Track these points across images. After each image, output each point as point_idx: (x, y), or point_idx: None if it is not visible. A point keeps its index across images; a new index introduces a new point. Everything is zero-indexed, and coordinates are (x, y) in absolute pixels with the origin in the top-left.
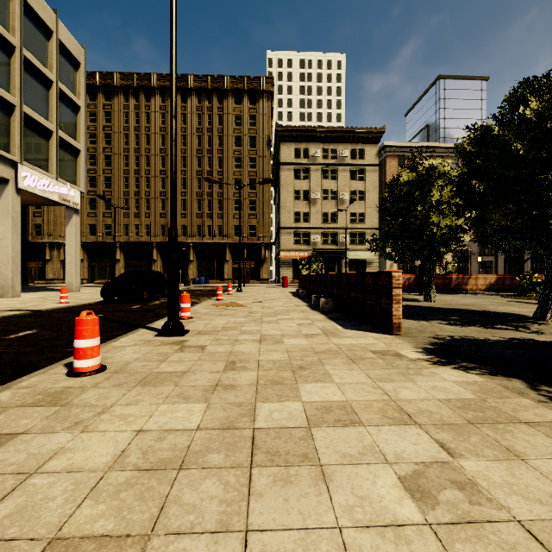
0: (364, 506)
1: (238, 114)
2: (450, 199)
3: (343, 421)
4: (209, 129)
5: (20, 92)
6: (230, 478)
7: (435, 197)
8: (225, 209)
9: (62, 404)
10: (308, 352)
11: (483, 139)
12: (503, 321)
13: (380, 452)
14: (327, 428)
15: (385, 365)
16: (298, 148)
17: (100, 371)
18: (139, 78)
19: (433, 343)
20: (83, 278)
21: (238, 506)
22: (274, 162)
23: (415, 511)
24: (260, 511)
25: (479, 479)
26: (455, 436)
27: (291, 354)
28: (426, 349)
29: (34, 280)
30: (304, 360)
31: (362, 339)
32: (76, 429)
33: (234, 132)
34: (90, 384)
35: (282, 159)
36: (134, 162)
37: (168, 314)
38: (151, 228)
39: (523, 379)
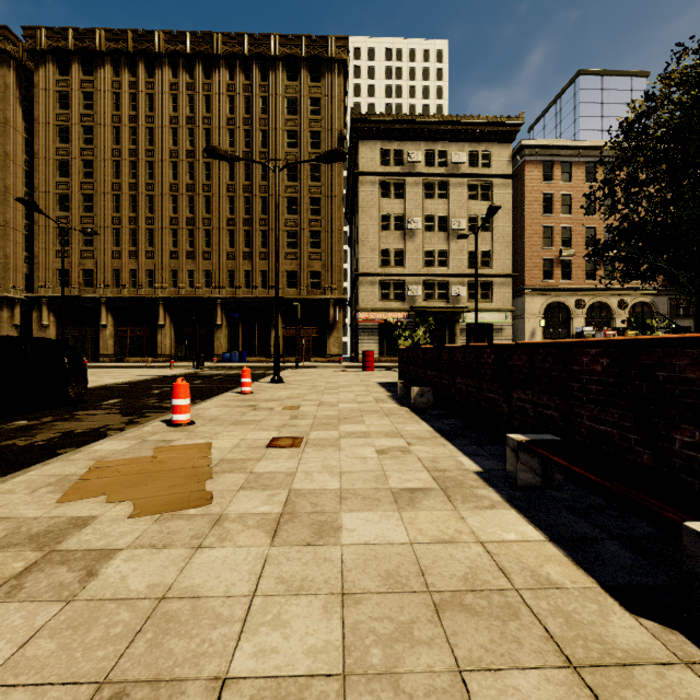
0: None
1: (292, 96)
2: None
3: None
4: (246, 120)
5: None
6: None
7: None
8: (272, 245)
9: None
10: None
11: None
12: None
13: None
14: None
15: None
16: (387, 150)
17: None
18: (136, 39)
19: None
20: None
21: None
22: (349, 179)
23: None
24: None
25: None
26: None
27: None
28: None
29: None
30: None
31: None
32: None
33: (286, 124)
34: None
35: (361, 167)
36: (128, 171)
37: None
38: (155, 274)
39: None
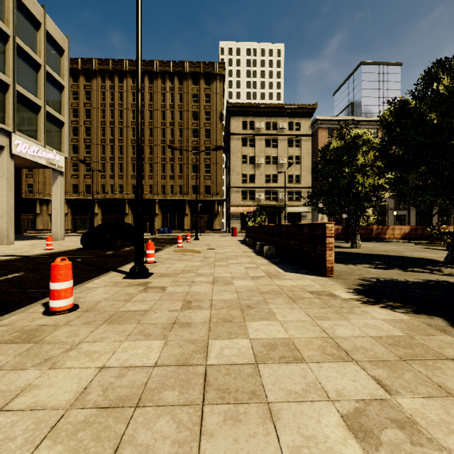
0: (310, 447)
1: (195, 93)
2: (373, 162)
3: (287, 357)
4: (171, 106)
5: (13, 74)
6: (183, 416)
7: (360, 161)
8: (185, 171)
9: (35, 341)
10: (254, 292)
11: (401, 111)
12: (419, 265)
13: (322, 389)
14: (272, 364)
15: (322, 304)
16: (245, 121)
17: (73, 310)
18: (113, 64)
19: (361, 284)
20: (67, 228)
21: (190, 447)
22: (225, 133)
23: (359, 452)
24: (210, 453)
25: (417, 417)
26: (390, 373)
27: (239, 294)
28: (356, 290)
29: (26, 230)
30: (251, 299)
31: (300, 281)
32: (44, 366)
33: (192, 108)
34: (62, 322)
35: (232, 131)
36: (109, 133)
37: (135, 259)
38: (123, 187)
39: (444, 318)
